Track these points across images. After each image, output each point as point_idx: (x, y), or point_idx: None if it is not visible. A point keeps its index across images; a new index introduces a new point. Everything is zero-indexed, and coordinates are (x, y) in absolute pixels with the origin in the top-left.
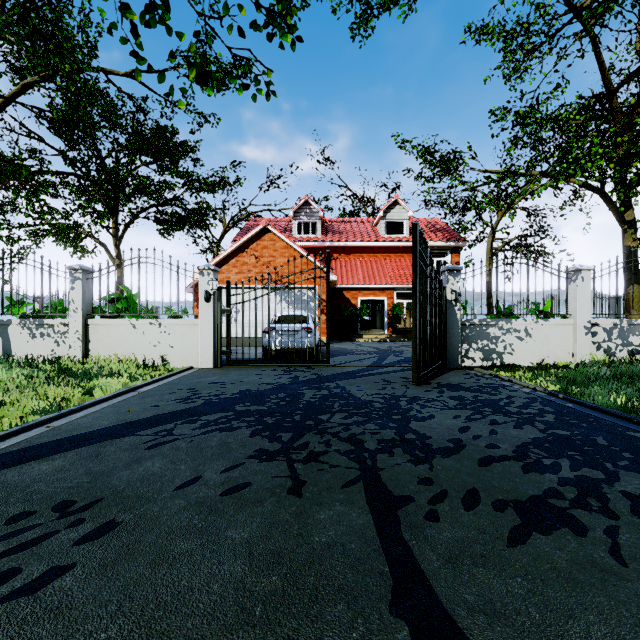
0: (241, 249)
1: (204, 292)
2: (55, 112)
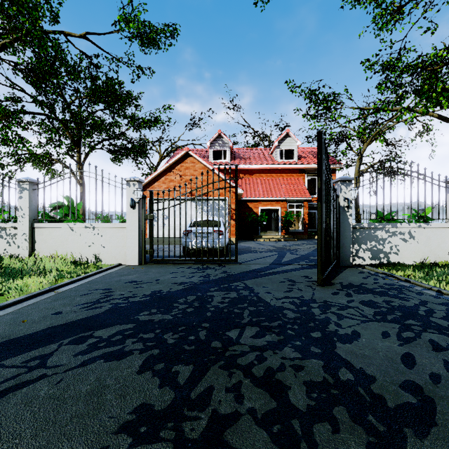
0: (169, 169)
1: (130, 200)
2: (27, 66)
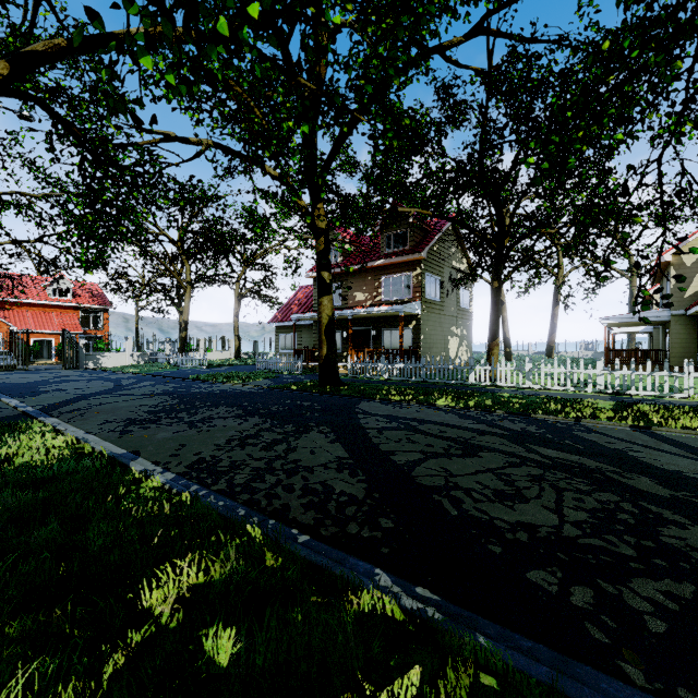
0: None
1: None
2: None
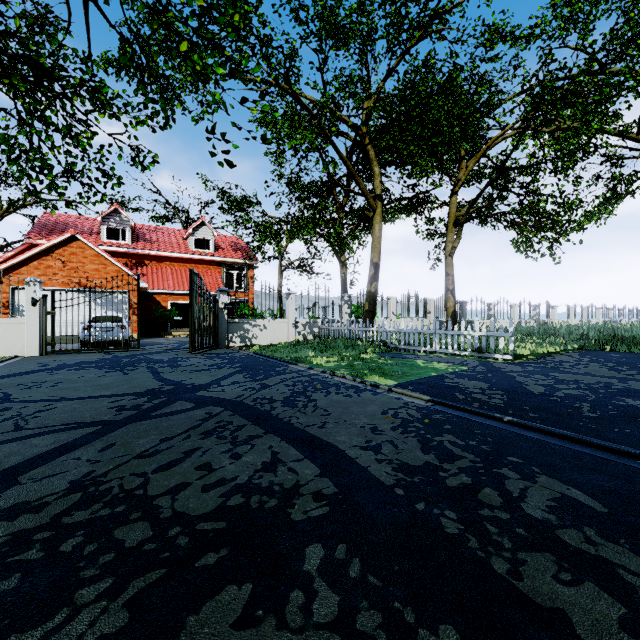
0: (45, 253)
1: (31, 298)
2: None
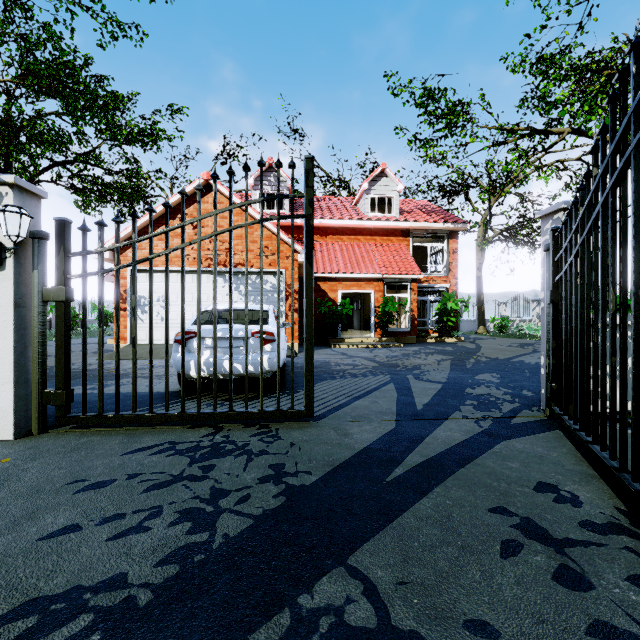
0: (171, 214)
1: None
2: None
